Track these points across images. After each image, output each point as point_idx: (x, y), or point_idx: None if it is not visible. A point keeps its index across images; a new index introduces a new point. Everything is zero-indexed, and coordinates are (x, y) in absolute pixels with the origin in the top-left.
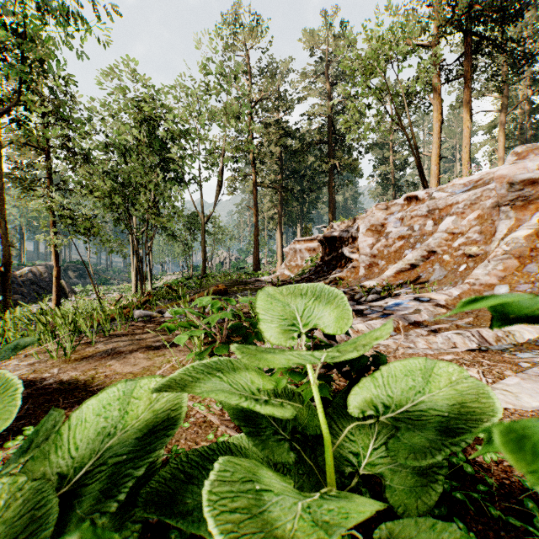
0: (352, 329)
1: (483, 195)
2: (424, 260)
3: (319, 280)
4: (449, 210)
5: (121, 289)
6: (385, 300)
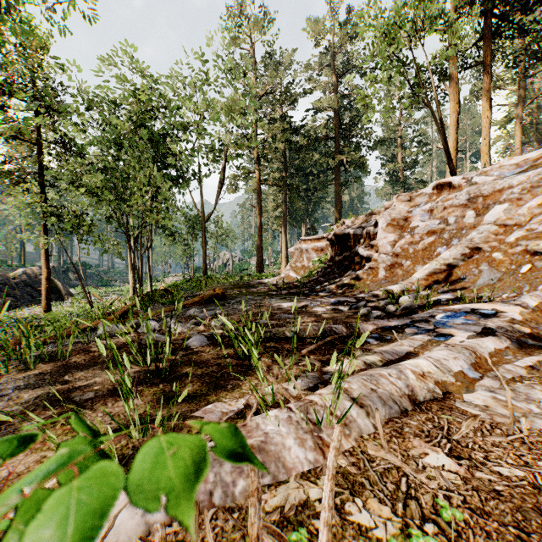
0: (414, 371)
1: None
2: (465, 259)
3: (330, 282)
4: (497, 196)
5: (121, 291)
6: (429, 311)
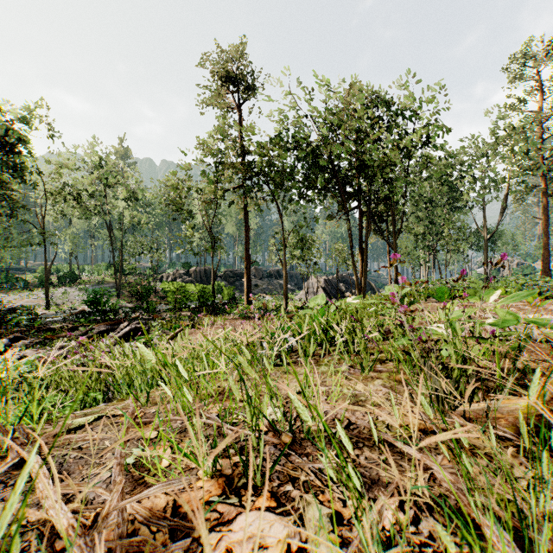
0: None
1: None
2: None
3: None
4: None
5: None
6: None
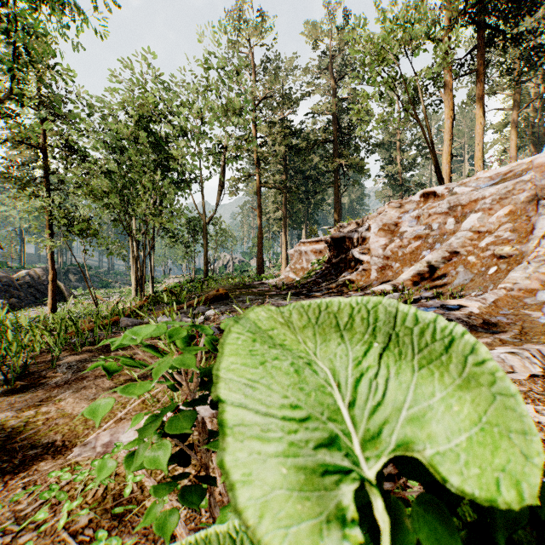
0: None
1: (516, 188)
2: (446, 262)
3: (327, 283)
4: (473, 206)
5: (122, 292)
6: None
